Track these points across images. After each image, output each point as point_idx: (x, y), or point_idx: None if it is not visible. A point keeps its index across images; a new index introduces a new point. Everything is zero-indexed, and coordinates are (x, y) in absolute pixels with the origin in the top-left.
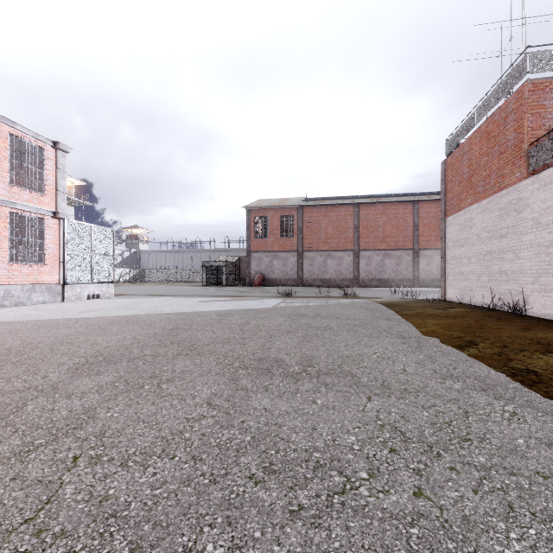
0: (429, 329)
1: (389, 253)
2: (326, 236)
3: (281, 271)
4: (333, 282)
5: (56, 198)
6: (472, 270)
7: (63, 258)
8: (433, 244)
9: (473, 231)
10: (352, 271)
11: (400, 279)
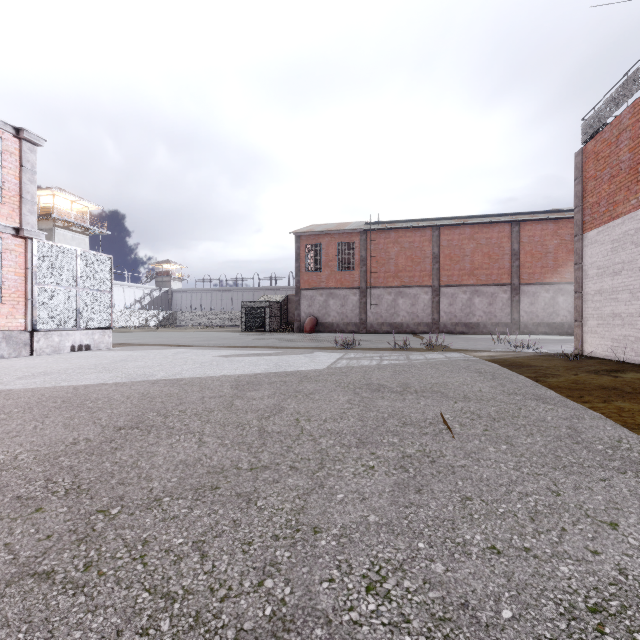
0: None
1: (479, 290)
2: (396, 268)
3: (338, 313)
4: (405, 328)
5: (20, 209)
6: (639, 309)
7: (31, 295)
8: (538, 278)
9: None
10: (430, 313)
11: (494, 323)
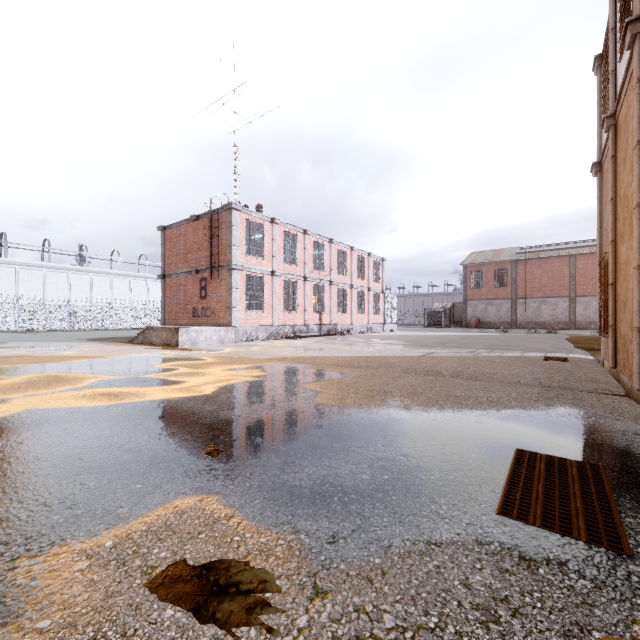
0: (570, 339)
1: None
2: (540, 285)
3: (495, 316)
4: (547, 325)
5: (382, 284)
6: None
7: (384, 312)
8: None
9: None
10: (567, 315)
11: None
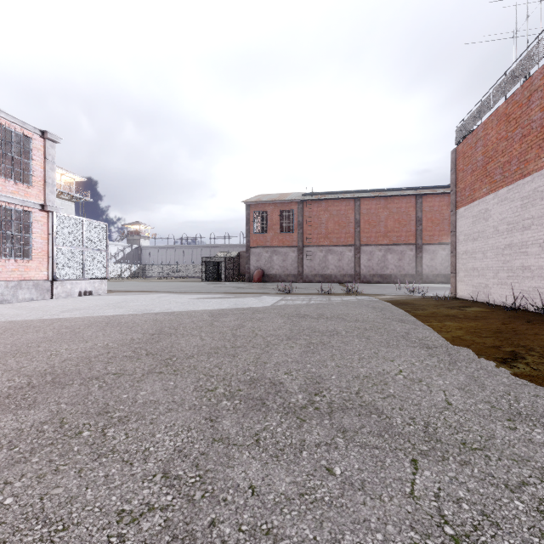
0: (454, 335)
1: (391, 248)
2: (326, 231)
3: (280, 267)
4: (333, 278)
5: (44, 190)
6: (487, 265)
7: (52, 253)
8: (437, 239)
9: (488, 223)
10: (353, 267)
11: (403, 275)
